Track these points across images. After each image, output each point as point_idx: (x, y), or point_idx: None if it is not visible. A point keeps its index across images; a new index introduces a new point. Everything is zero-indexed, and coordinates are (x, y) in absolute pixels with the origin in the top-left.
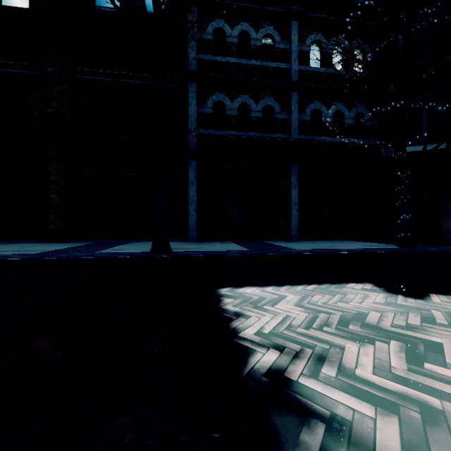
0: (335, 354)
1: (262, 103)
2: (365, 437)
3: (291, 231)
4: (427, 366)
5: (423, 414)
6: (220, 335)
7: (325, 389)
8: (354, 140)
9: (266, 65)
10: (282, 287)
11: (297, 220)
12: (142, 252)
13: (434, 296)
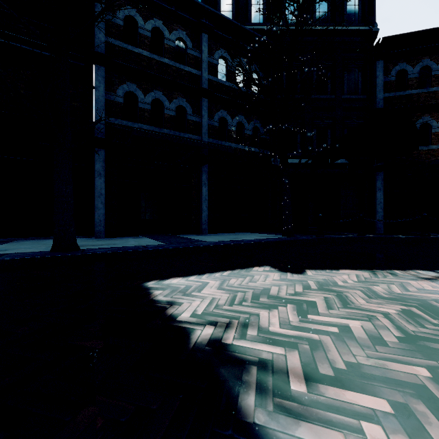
0: (254, 320)
1: (175, 102)
2: (281, 367)
3: (202, 225)
4: (309, 316)
5: (310, 345)
6: (160, 323)
7: (252, 344)
8: (253, 149)
9: (179, 67)
10: (203, 275)
11: (207, 215)
12: (39, 252)
13: (308, 271)
